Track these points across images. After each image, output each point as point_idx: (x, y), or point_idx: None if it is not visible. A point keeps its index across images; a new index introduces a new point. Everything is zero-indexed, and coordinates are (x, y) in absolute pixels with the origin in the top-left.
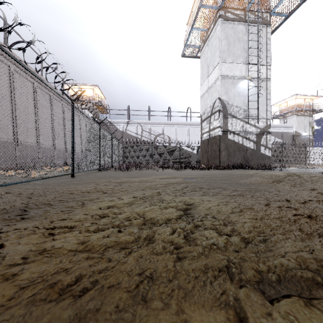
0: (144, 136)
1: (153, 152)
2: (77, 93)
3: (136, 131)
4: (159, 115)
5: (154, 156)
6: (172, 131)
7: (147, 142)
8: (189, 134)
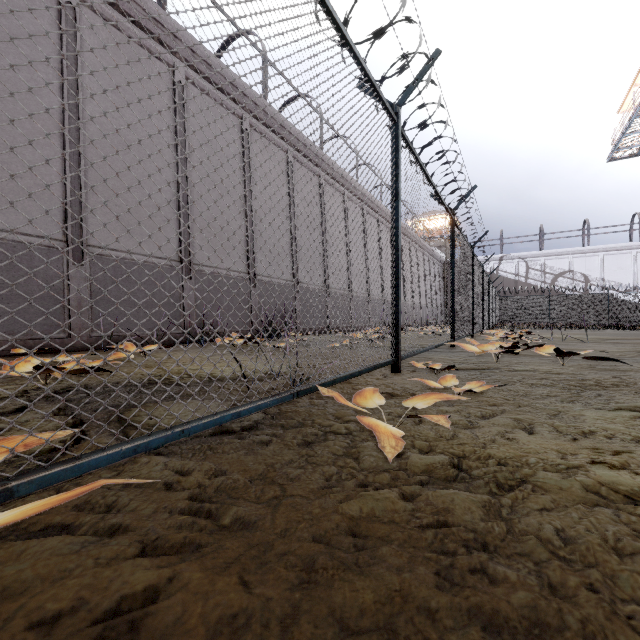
0: (530, 277)
1: (551, 305)
2: (421, 225)
3: (515, 272)
4: (561, 237)
5: (553, 312)
6: (592, 265)
7: (536, 287)
8: (636, 266)
